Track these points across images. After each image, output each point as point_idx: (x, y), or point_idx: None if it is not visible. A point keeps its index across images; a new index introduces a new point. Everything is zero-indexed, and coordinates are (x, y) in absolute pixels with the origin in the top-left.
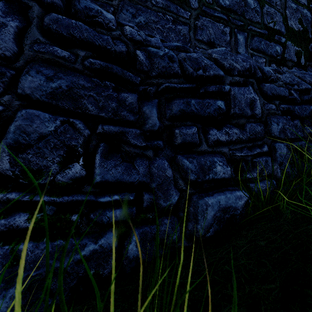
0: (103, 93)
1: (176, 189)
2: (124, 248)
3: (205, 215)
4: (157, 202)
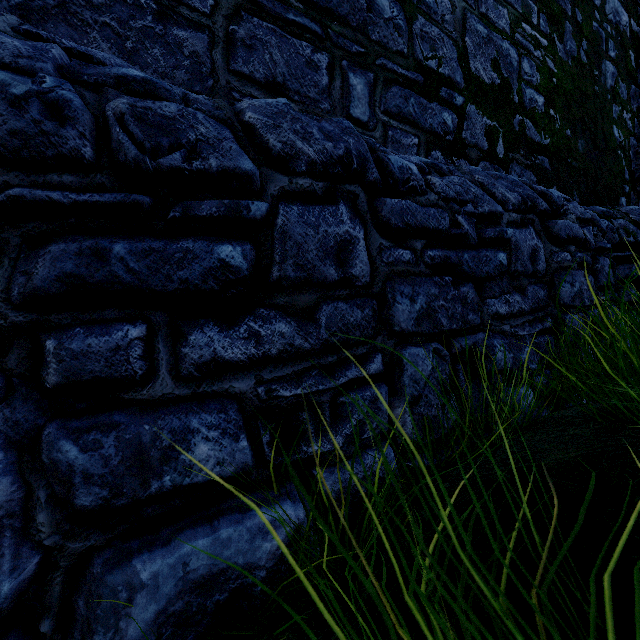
0: None
1: (30, 542)
2: None
3: (123, 623)
4: None
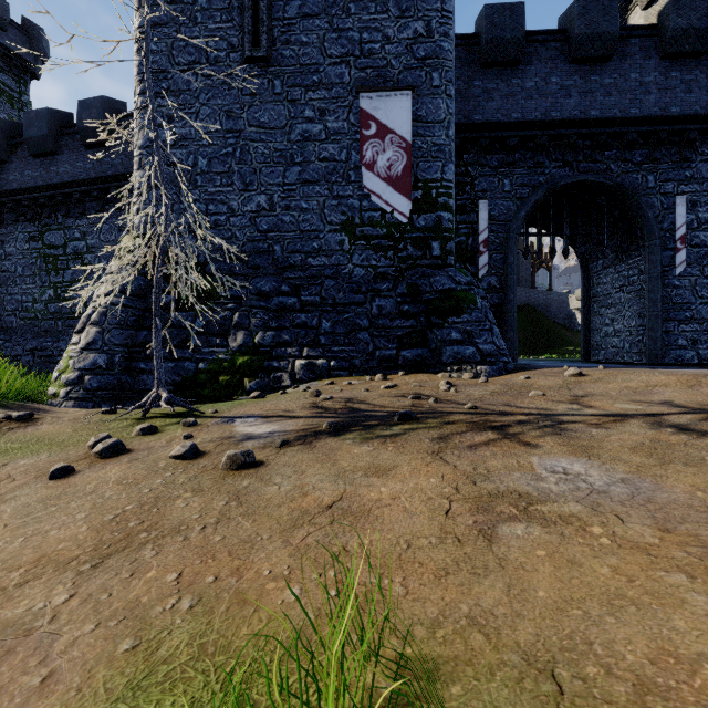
0: None
1: None
2: None
3: None
4: None
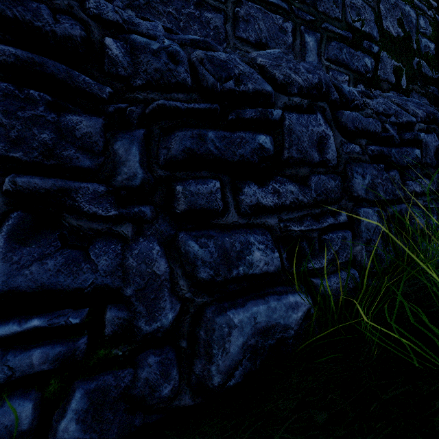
0: (20, 112)
1: (175, 296)
2: (50, 427)
3: (227, 345)
4: (134, 324)
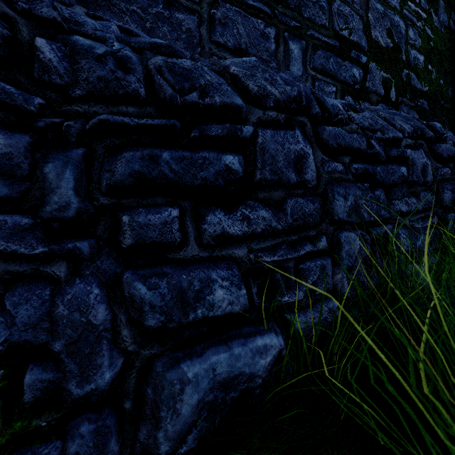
0: None
1: (117, 349)
2: None
3: (178, 405)
4: (63, 386)
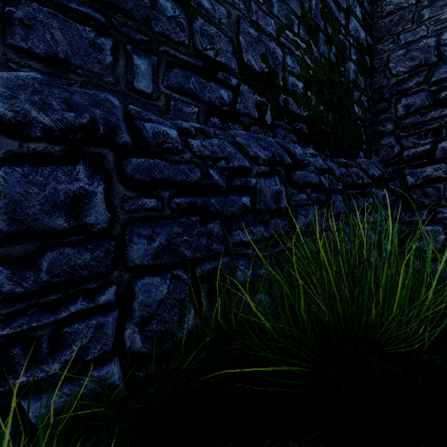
0: None
1: None
2: None
3: None
4: None
